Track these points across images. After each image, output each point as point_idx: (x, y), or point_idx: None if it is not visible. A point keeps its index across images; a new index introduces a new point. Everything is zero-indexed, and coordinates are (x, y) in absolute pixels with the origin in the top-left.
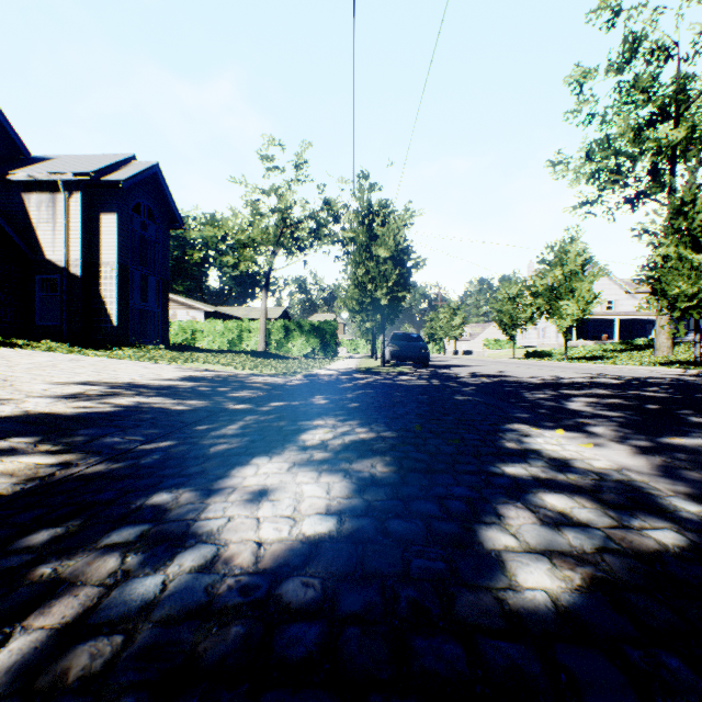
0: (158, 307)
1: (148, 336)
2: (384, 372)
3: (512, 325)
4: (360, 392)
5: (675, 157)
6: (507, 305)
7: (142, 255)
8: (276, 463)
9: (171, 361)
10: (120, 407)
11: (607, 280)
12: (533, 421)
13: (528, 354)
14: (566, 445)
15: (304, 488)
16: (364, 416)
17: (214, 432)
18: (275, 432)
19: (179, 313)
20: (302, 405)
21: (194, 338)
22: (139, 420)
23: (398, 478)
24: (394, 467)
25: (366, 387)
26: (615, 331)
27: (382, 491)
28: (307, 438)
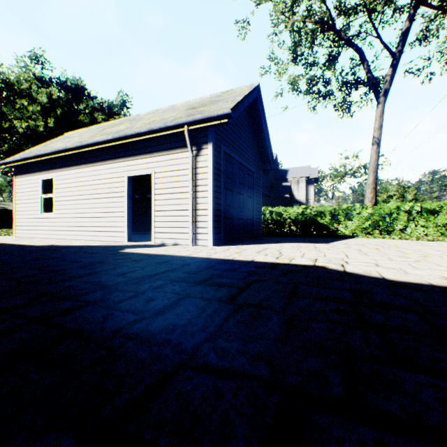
0: None
1: None
2: None
3: None
4: None
5: None
6: None
7: None
8: None
9: None
10: None
11: None
12: None
13: None
14: None
15: None
16: None
17: None
18: None
19: None
20: None
21: None
22: None
23: None
24: None
25: None
26: None
27: None
28: None
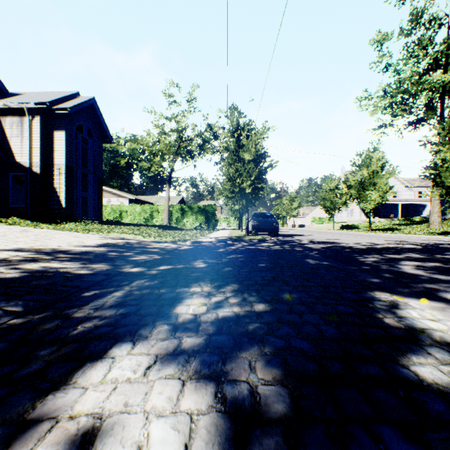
0: (95, 195)
1: (88, 214)
2: (248, 239)
3: (332, 207)
4: (232, 256)
5: (444, 94)
6: (329, 194)
7: (84, 160)
8: (136, 356)
9: (99, 232)
10: (28, 272)
11: (393, 178)
12: (388, 287)
13: (342, 227)
14: (447, 322)
15: (151, 433)
16: (236, 282)
17: (96, 301)
18: (152, 302)
19: (112, 200)
20: (184, 269)
21: (121, 216)
22: (36, 286)
23: (290, 401)
24: (278, 371)
25: (237, 252)
26: (399, 212)
27: (272, 446)
28: (181, 311)
